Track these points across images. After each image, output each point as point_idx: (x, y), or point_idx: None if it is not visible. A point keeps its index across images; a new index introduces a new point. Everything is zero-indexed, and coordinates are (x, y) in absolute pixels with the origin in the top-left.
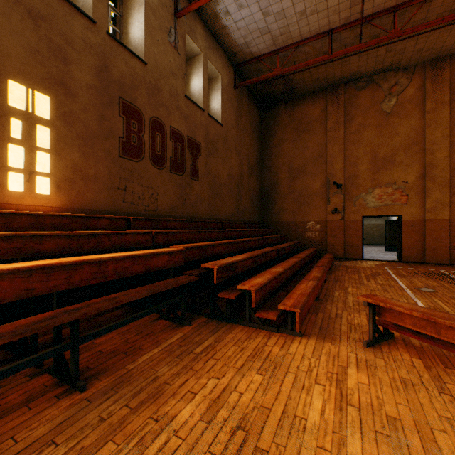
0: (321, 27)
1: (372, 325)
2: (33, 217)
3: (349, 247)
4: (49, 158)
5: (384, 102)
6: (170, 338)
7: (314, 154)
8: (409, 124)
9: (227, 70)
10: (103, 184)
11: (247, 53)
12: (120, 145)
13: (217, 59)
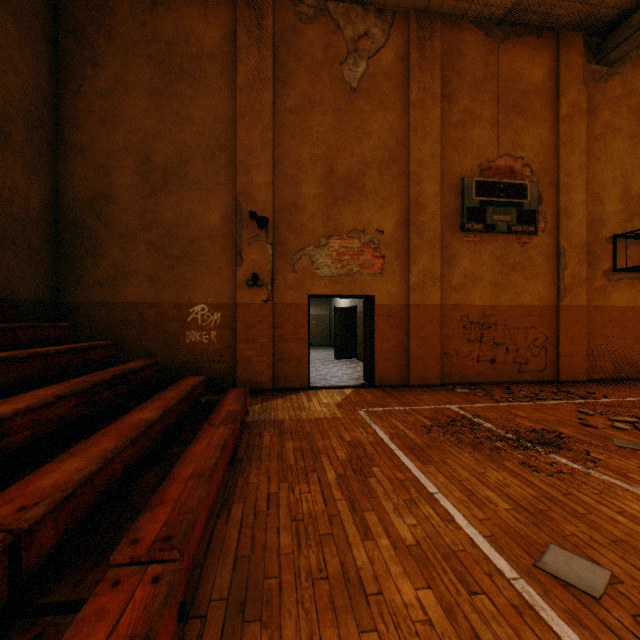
0: None
1: None
2: None
3: (284, 362)
4: None
5: (348, 63)
6: None
7: (208, 139)
8: (387, 120)
9: None
10: None
11: None
12: None
13: None
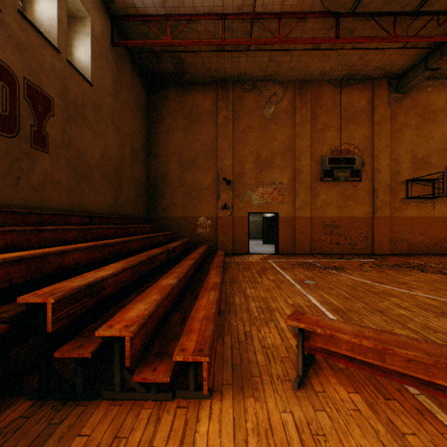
0: (216, 6)
1: (301, 356)
2: None
3: (237, 242)
4: None
5: (266, 108)
6: None
7: (205, 147)
8: (284, 132)
9: (101, 16)
10: None
11: (129, 4)
12: None
13: None
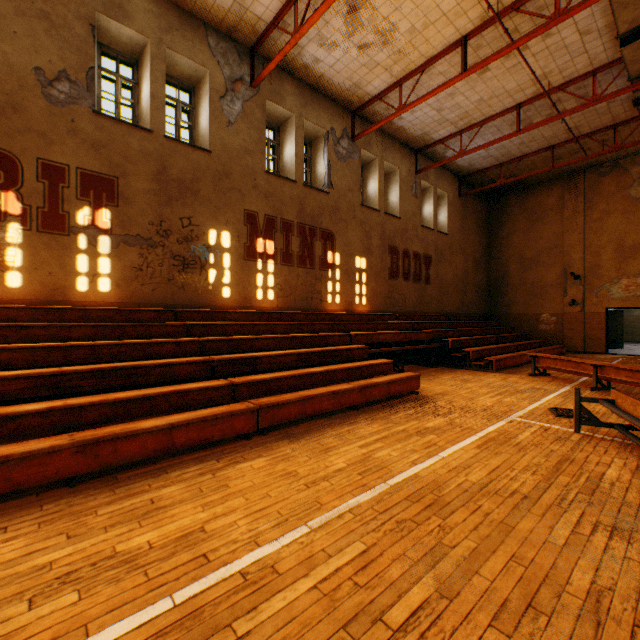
0: (542, 146)
1: (532, 366)
2: (366, 315)
3: (589, 340)
4: (365, 287)
5: (632, 187)
6: (429, 369)
7: (548, 244)
8: None
9: (453, 185)
10: (382, 296)
11: (471, 169)
12: (389, 272)
13: (444, 182)
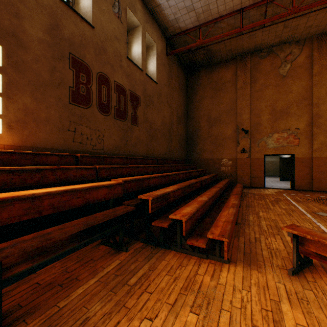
0: (235, 6)
1: (296, 254)
2: None
3: (254, 178)
4: (0, 100)
5: (281, 67)
6: (108, 266)
7: (227, 107)
8: (300, 84)
9: (161, 41)
10: (54, 126)
11: (176, 28)
12: (70, 93)
13: (153, 31)
